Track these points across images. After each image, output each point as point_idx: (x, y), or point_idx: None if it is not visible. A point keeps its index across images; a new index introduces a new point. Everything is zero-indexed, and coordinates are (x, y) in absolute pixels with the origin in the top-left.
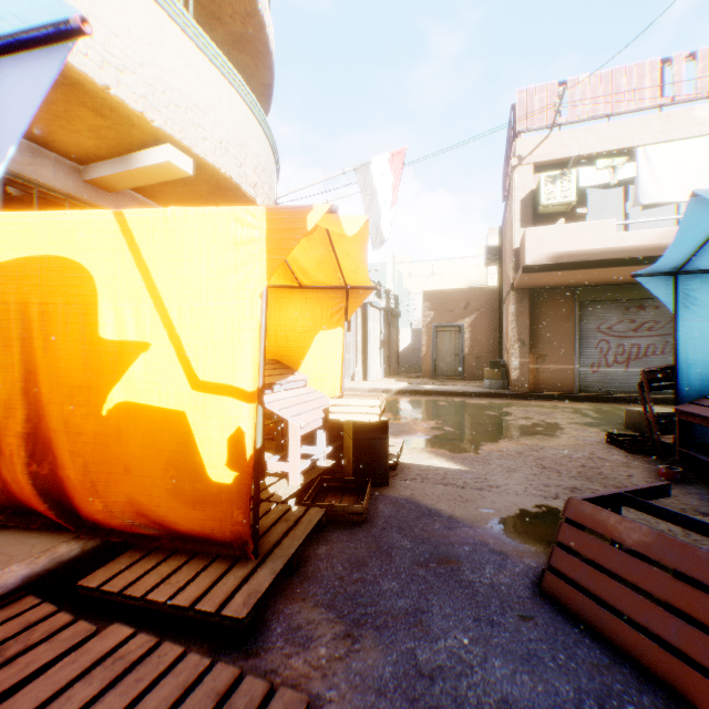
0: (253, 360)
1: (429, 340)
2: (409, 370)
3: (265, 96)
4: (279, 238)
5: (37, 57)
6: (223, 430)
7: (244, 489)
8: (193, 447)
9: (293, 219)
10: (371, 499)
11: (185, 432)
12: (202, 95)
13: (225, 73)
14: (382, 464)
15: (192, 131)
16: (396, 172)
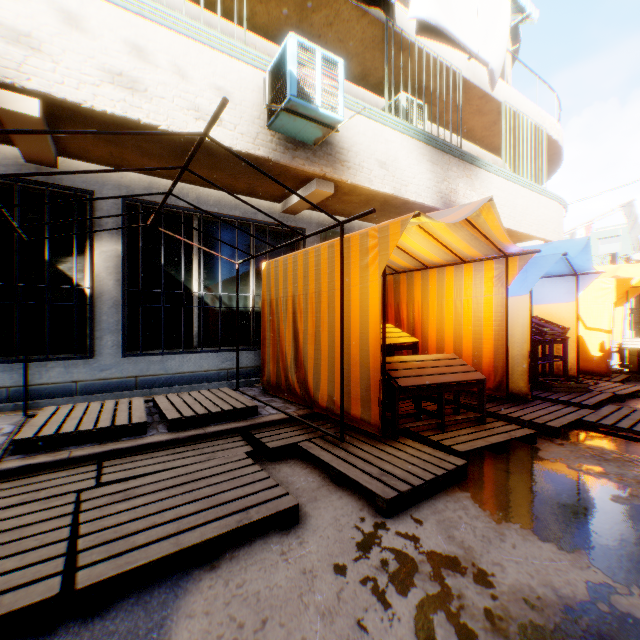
0: (607, 321)
1: None
2: None
3: (549, 175)
4: (619, 287)
5: (590, 275)
6: (596, 341)
7: (603, 358)
8: (584, 345)
9: (624, 282)
10: None
11: (581, 341)
12: (547, 215)
13: (554, 199)
14: None
15: (545, 232)
16: None
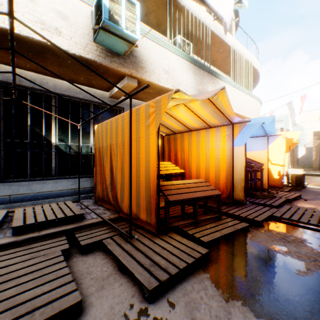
0: (282, 160)
1: (316, 153)
2: (303, 167)
3: (253, 87)
4: (287, 143)
5: (274, 136)
6: (276, 170)
7: (280, 179)
8: (271, 173)
9: (290, 140)
10: (300, 189)
11: (269, 170)
12: (253, 106)
13: (256, 98)
14: (302, 184)
15: (251, 115)
16: (302, 102)
